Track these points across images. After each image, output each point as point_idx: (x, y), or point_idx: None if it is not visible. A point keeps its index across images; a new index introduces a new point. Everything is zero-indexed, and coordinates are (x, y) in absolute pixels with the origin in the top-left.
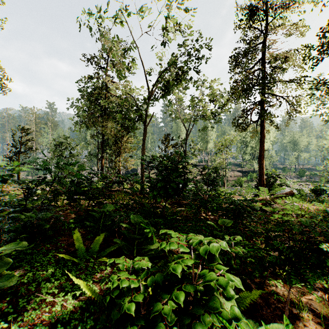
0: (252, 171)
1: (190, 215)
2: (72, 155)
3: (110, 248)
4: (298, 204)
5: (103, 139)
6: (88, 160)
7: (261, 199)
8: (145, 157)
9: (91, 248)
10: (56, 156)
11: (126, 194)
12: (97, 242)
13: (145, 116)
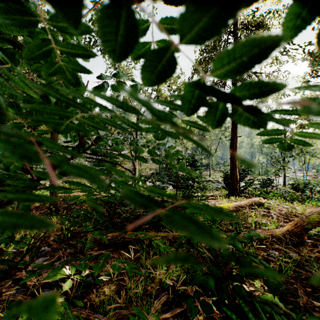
0: (201, 166)
1: None
2: None
3: None
4: (289, 207)
5: None
6: None
7: (250, 204)
8: None
9: None
10: None
11: None
12: None
13: None
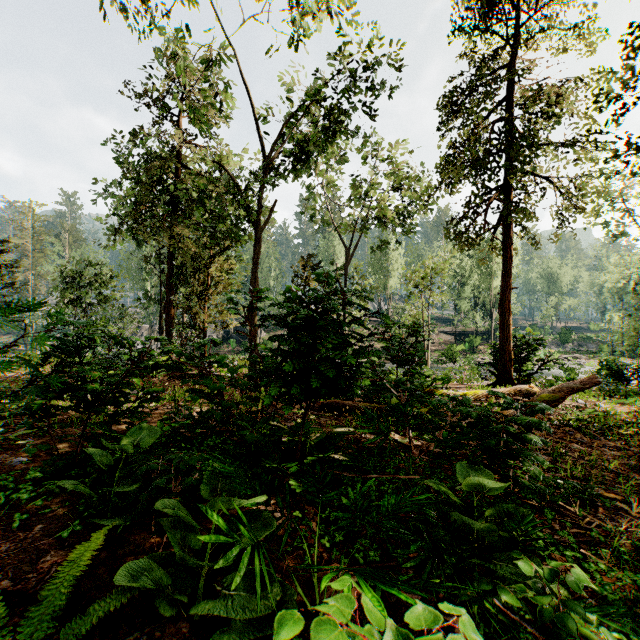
0: (474, 333)
1: (366, 440)
2: (106, 299)
3: (107, 598)
4: (588, 403)
5: (172, 265)
6: (141, 309)
7: (512, 393)
8: (264, 304)
9: (39, 602)
10: (68, 301)
11: (195, 395)
12: (70, 572)
13: (258, 210)
